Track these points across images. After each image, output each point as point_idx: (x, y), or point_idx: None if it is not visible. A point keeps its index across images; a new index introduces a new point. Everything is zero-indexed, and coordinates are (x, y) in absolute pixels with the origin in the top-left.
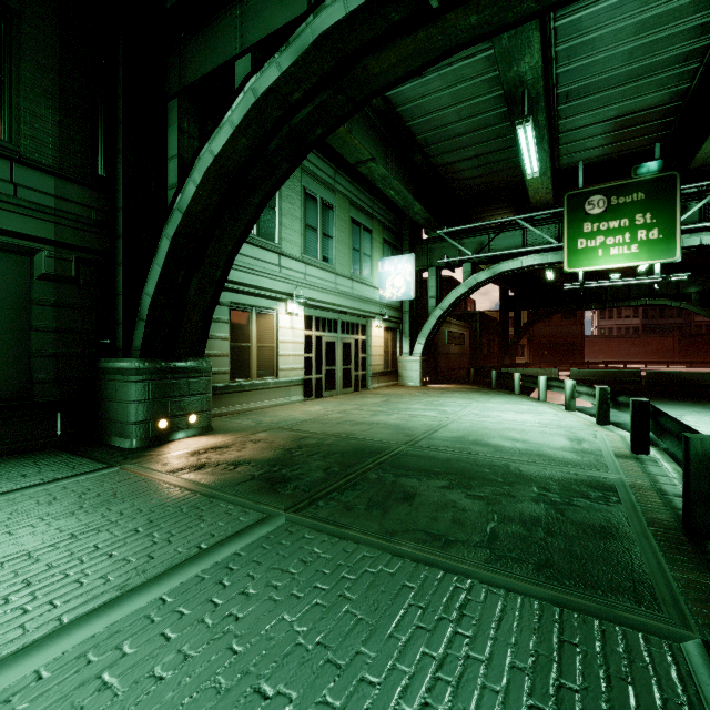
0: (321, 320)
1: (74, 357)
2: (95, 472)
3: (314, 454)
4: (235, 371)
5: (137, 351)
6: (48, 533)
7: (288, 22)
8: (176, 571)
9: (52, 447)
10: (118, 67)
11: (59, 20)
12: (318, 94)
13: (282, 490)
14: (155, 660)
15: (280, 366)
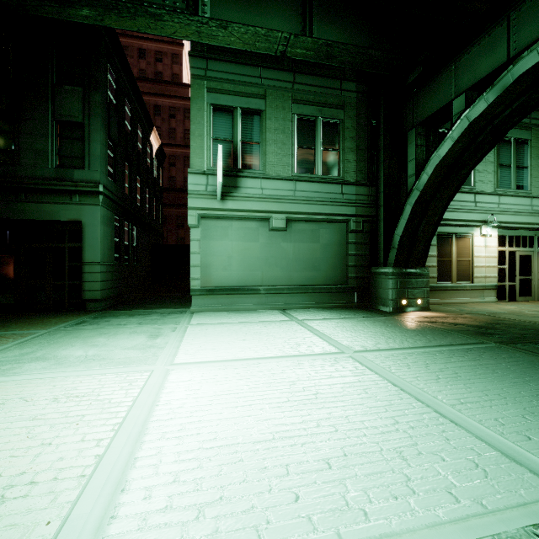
0: (514, 237)
1: (361, 267)
2: (382, 317)
3: (511, 328)
4: (440, 276)
5: (390, 263)
6: (383, 329)
7: (492, 70)
8: (444, 346)
9: (354, 307)
10: (379, 122)
11: (356, 114)
12: (516, 102)
13: (490, 337)
14: (450, 359)
15: (474, 274)
